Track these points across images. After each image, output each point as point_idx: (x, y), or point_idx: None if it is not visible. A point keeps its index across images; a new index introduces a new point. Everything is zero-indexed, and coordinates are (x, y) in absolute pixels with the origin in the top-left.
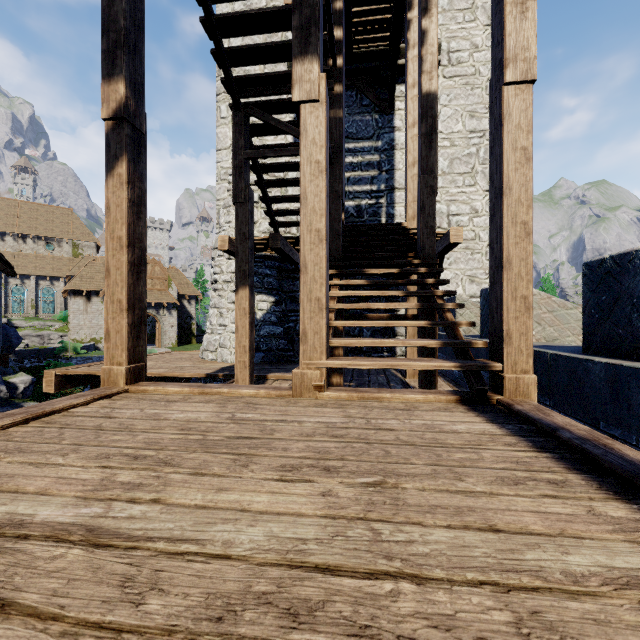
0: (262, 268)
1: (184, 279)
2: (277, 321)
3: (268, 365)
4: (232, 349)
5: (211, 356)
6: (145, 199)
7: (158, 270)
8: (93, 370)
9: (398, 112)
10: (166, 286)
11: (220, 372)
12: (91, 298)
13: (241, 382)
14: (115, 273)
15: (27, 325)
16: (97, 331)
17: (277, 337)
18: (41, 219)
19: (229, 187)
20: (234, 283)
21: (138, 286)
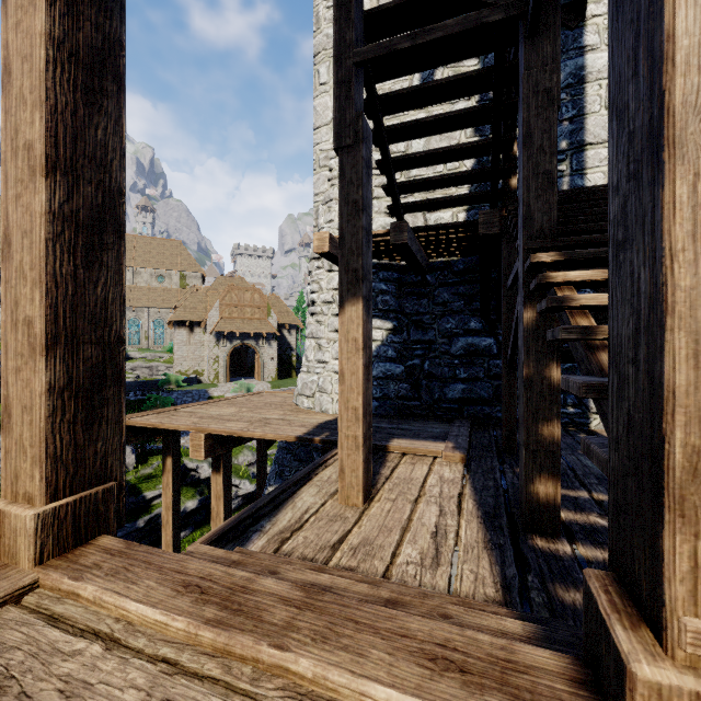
0: (375, 282)
1: (284, 307)
2: (396, 356)
3: (385, 421)
4: (334, 395)
5: (307, 403)
6: (120, 66)
7: (257, 298)
8: (157, 422)
9: (591, 21)
10: (265, 315)
11: (317, 433)
12: (194, 329)
13: (349, 474)
14: (20, 246)
15: (140, 356)
16: (199, 363)
17: (396, 379)
18: (154, 252)
19: (330, 175)
20: (337, 304)
21: (93, 284)
